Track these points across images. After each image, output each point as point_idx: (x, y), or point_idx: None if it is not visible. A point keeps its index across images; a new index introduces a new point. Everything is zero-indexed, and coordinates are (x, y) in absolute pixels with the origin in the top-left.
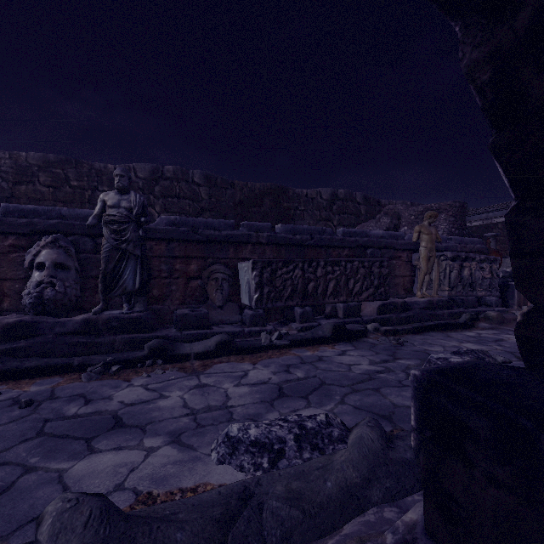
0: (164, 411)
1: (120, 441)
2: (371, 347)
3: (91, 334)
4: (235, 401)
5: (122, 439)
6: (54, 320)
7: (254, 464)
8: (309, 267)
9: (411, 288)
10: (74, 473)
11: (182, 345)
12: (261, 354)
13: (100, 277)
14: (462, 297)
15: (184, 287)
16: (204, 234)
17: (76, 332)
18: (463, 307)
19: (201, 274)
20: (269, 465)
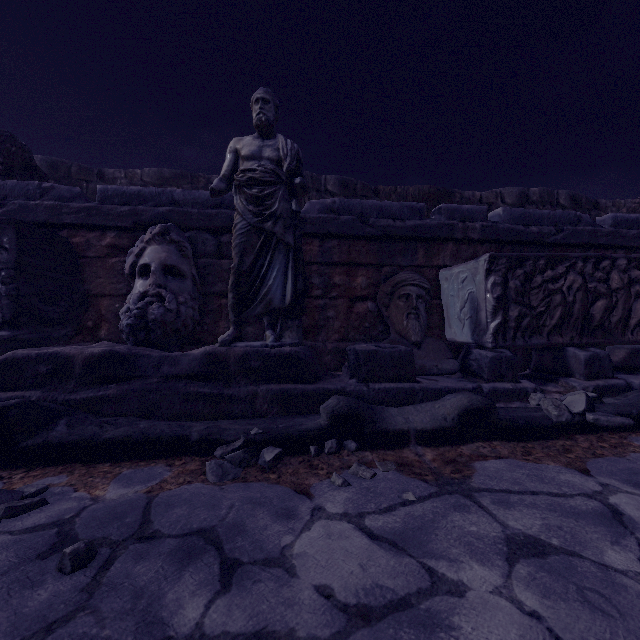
0: None
1: None
2: None
3: (217, 380)
4: None
5: None
6: (162, 353)
7: None
8: (595, 269)
9: None
10: None
11: (385, 411)
12: (561, 444)
13: (231, 281)
14: None
15: (346, 313)
16: (378, 225)
17: (194, 376)
18: None
19: (373, 293)
20: None
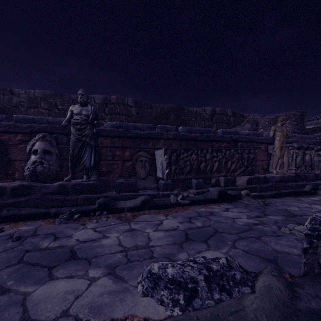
0: (105, 248)
1: (72, 271)
2: (245, 206)
3: (63, 194)
4: (154, 242)
5: (74, 269)
6: (42, 184)
7: (172, 299)
8: (201, 153)
9: (267, 168)
10: (35, 296)
11: (119, 202)
12: (170, 209)
13: (69, 158)
14: (305, 174)
15: (122, 166)
16: (134, 132)
17: (55, 192)
18: (306, 180)
19: (132, 158)
20: (184, 302)
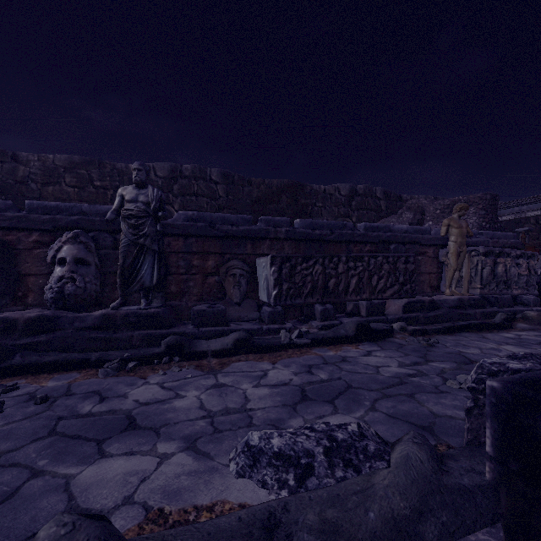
0: (179, 413)
1: (132, 445)
2: (398, 347)
3: (109, 329)
4: (254, 404)
5: (135, 443)
6: (74, 314)
7: (278, 480)
8: (330, 262)
9: (438, 286)
10: (82, 480)
11: (199, 342)
12: (280, 353)
13: (118, 272)
14: (496, 295)
15: (202, 283)
16: (221, 229)
17: (95, 327)
18: (497, 306)
19: (219, 271)
20: (295, 483)
